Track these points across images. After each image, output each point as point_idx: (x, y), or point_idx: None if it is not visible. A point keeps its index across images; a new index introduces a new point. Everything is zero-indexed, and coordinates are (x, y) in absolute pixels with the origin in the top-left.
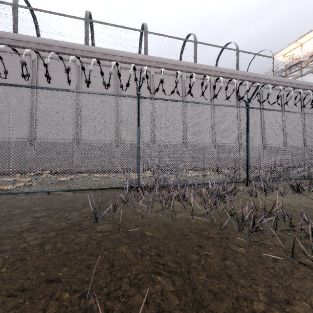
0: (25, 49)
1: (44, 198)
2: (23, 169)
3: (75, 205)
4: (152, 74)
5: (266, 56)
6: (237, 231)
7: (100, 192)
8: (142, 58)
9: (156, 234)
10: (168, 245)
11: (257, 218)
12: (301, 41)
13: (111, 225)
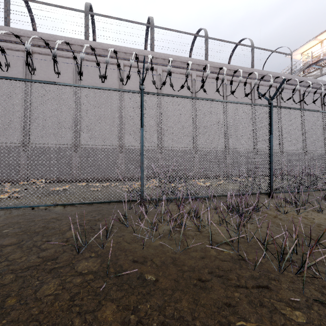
0: (18, 44)
1: (25, 215)
2: (15, 177)
3: (60, 225)
4: (159, 72)
5: (284, 53)
6: (279, 273)
7: (95, 207)
8: (147, 55)
9: (161, 279)
10: (179, 305)
11: (301, 249)
12: (321, 37)
13: (98, 260)
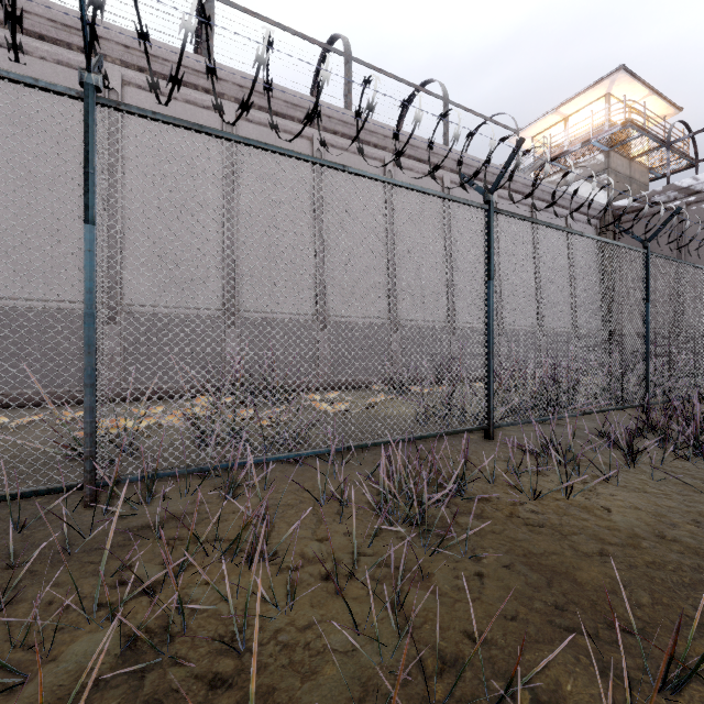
0: None
1: None
2: None
3: None
4: (227, 118)
5: (505, 126)
6: None
7: None
8: (194, 65)
9: None
10: None
11: None
12: (566, 111)
13: None
